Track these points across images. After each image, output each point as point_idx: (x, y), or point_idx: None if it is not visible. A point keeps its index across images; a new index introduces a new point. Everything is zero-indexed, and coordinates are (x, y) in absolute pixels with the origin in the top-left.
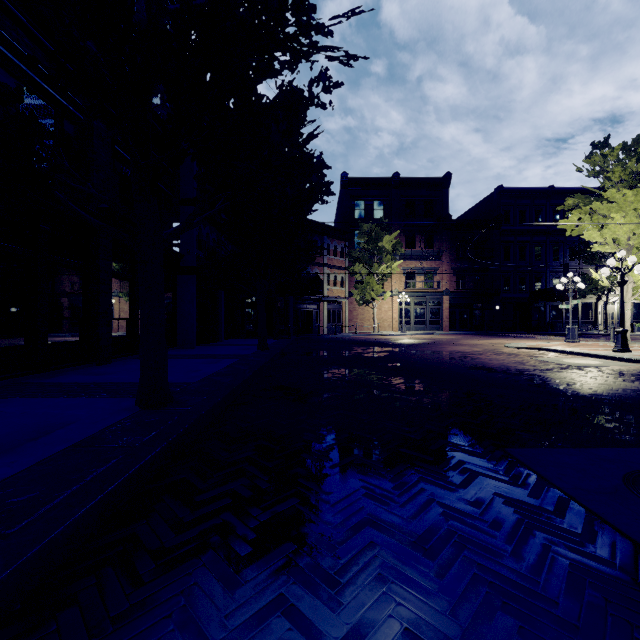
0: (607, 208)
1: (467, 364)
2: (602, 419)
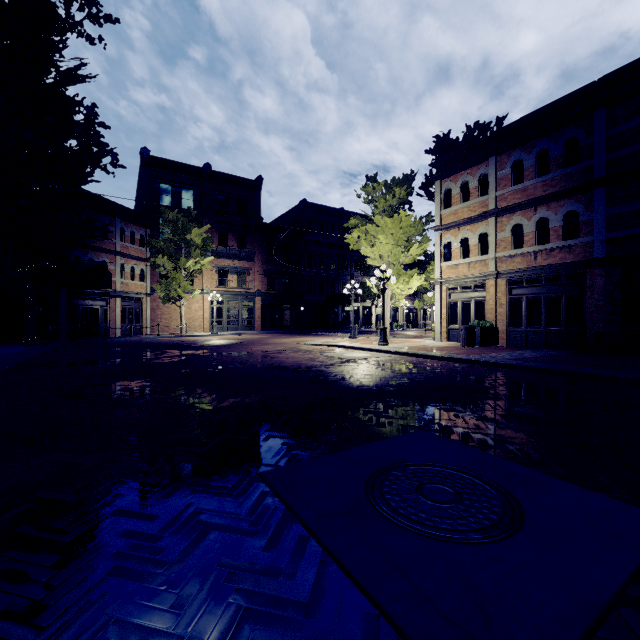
0: (376, 230)
1: (264, 364)
2: (361, 412)
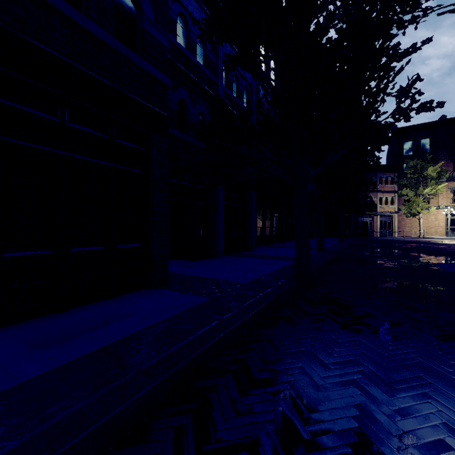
0: None
1: None
2: None
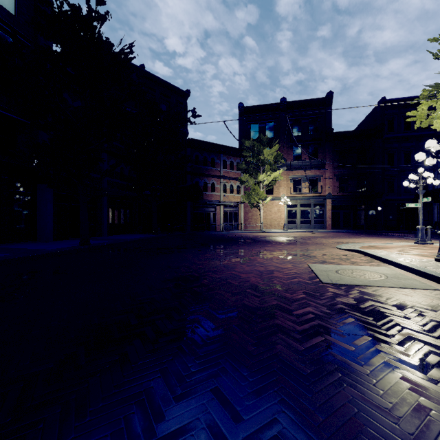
0: None
1: (199, 270)
2: None
